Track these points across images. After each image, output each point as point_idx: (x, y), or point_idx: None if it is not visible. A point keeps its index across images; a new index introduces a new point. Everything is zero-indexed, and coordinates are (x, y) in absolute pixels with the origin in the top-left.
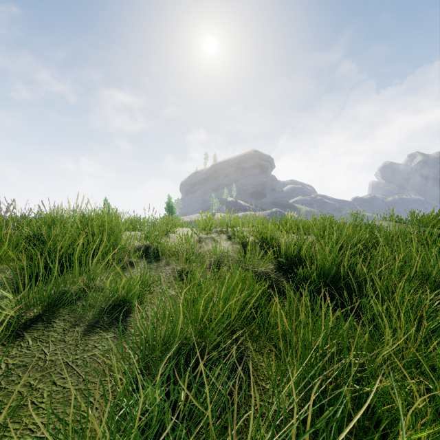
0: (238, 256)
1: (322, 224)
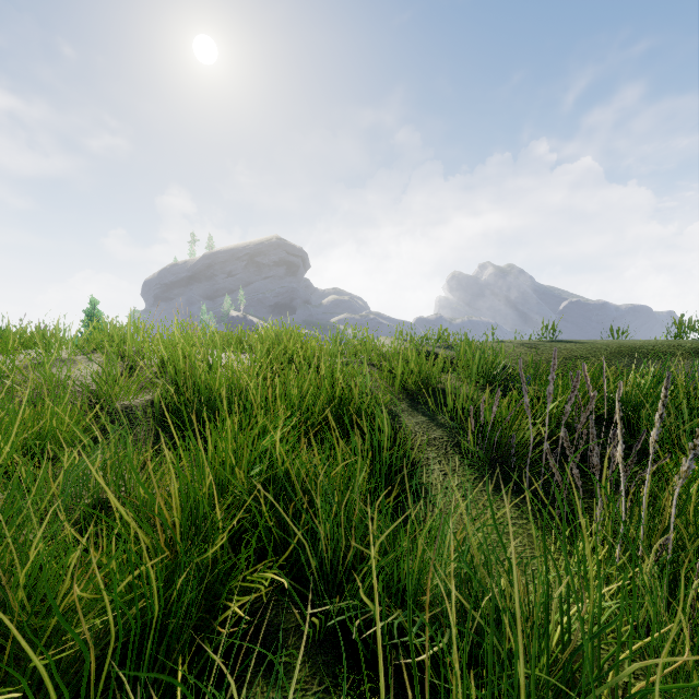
0: (98, 385)
1: (269, 335)
